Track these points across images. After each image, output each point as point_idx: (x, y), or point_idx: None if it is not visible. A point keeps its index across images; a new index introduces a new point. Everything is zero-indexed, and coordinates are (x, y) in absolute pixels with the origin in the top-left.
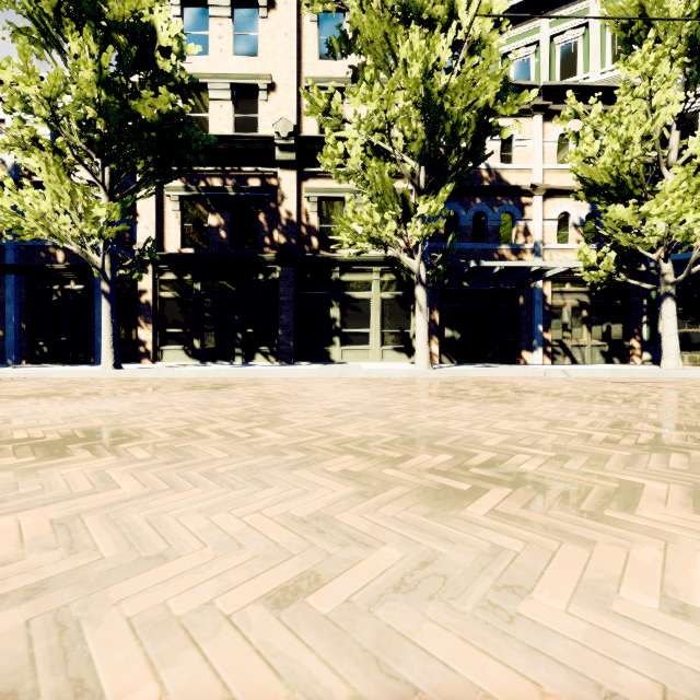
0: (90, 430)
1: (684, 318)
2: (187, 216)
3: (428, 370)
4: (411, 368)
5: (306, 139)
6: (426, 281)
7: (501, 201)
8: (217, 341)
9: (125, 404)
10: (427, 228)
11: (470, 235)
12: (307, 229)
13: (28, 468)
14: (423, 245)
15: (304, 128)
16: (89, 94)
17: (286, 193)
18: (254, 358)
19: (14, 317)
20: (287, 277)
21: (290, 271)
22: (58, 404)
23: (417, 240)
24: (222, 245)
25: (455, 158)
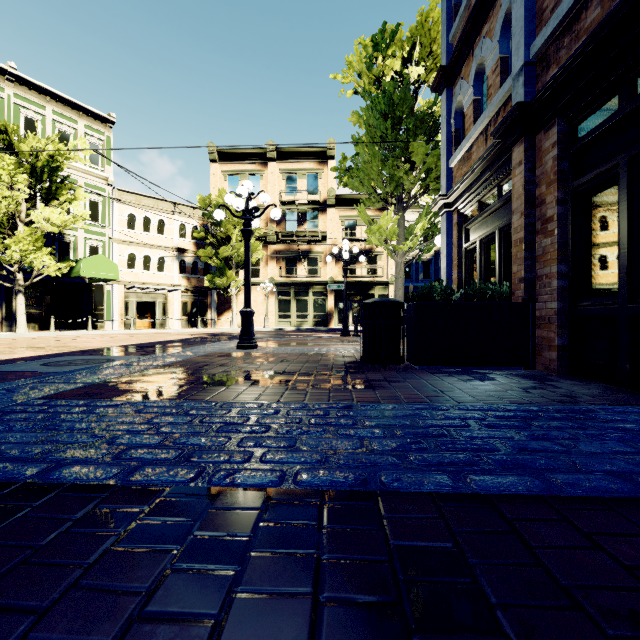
0: None
1: (29, 304)
2: None
3: None
4: None
5: None
6: None
7: None
8: None
9: None
10: None
11: None
12: None
13: None
14: None
15: None
16: None
17: None
18: None
19: None
20: None
21: None
22: None
23: None
24: None
25: None
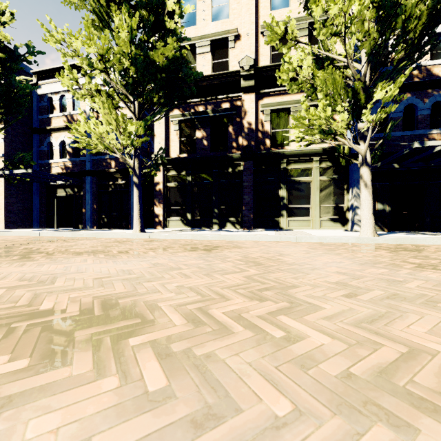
0: (108, 300)
1: None
2: (183, 133)
3: (376, 237)
4: (354, 234)
5: (262, 68)
6: (370, 162)
7: (431, 93)
8: (201, 214)
9: (143, 264)
10: (379, 113)
11: (401, 125)
12: (262, 133)
13: (0, 397)
14: (367, 132)
15: (260, 62)
16: (125, 51)
17: (247, 109)
18: (225, 225)
19: (90, 201)
20: (248, 169)
21: (250, 165)
22: (98, 261)
23: (368, 125)
24: (204, 150)
25: (401, 52)
